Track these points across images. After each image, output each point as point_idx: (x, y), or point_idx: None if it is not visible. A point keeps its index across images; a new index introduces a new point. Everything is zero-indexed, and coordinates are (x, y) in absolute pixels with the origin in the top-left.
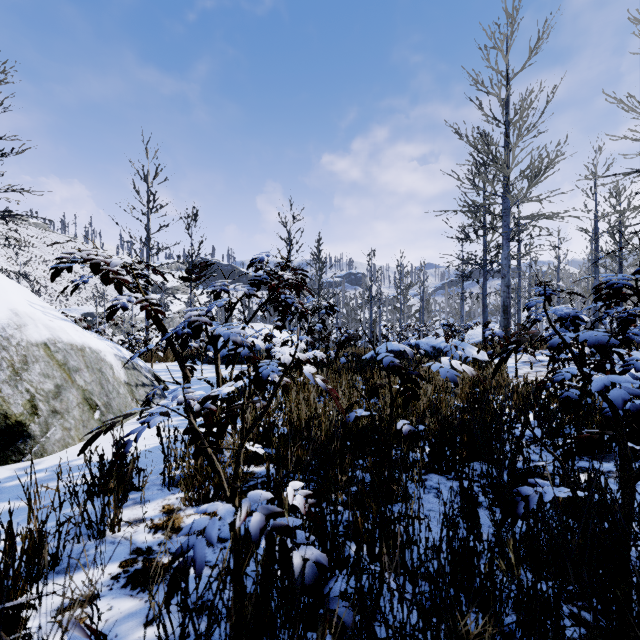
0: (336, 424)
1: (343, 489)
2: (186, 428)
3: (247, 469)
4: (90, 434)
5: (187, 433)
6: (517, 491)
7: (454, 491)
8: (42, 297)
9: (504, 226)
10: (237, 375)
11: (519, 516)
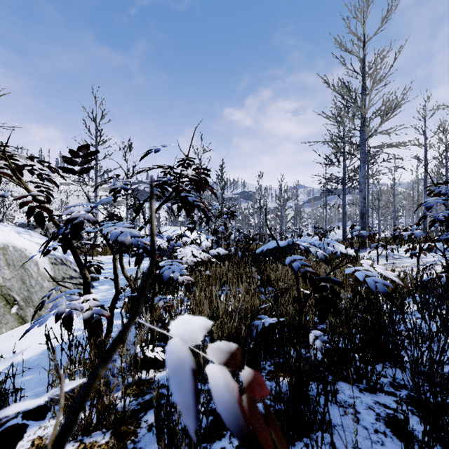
0: (238, 322)
1: None
2: None
3: (145, 376)
4: (4, 329)
5: None
6: None
7: (374, 411)
8: (23, 208)
9: (361, 153)
10: (144, 273)
11: None
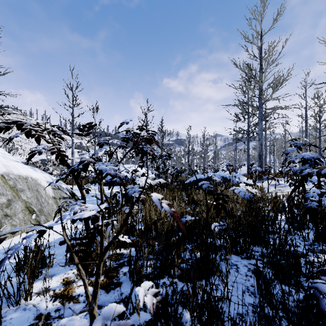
0: (172, 222)
1: (178, 268)
2: (61, 241)
3: (119, 251)
4: (29, 228)
5: (63, 244)
6: (315, 287)
7: (247, 267)
8: (19, 151)
9: (259, 113)
10: (115, 193)
11: (323, 312)
